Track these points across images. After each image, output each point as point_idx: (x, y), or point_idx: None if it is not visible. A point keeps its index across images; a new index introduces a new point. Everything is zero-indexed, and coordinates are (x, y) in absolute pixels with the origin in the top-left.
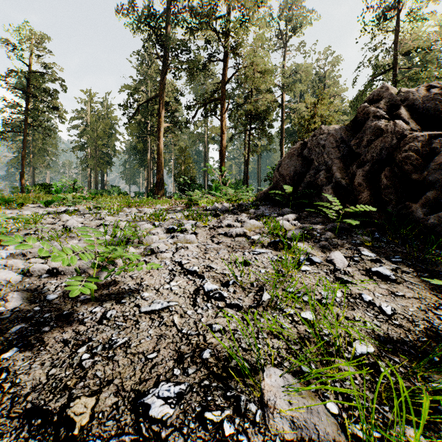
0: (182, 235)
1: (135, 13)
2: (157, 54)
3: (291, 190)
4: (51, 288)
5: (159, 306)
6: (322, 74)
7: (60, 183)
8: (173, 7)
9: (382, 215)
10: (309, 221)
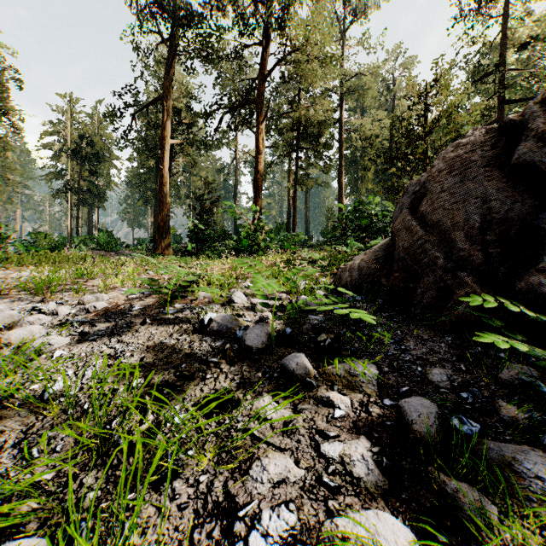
0: None
1: None
2: (159, 33)
3: None
4: None
5: None
6: (393, 82)
7: None
8: None
9: None
10: None
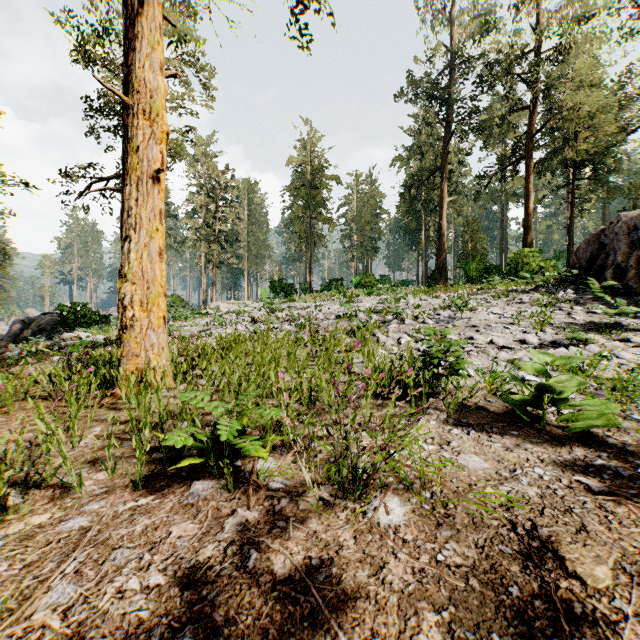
0: (489, 304)
1: (414, 86)
2: (440, 122)
3: (575, 273)
4: (443, 317)
5: (487, 318)
6: None
7: (358, 277)
8: (459, 64)
9: (638, 287)
10: (585, 294)
